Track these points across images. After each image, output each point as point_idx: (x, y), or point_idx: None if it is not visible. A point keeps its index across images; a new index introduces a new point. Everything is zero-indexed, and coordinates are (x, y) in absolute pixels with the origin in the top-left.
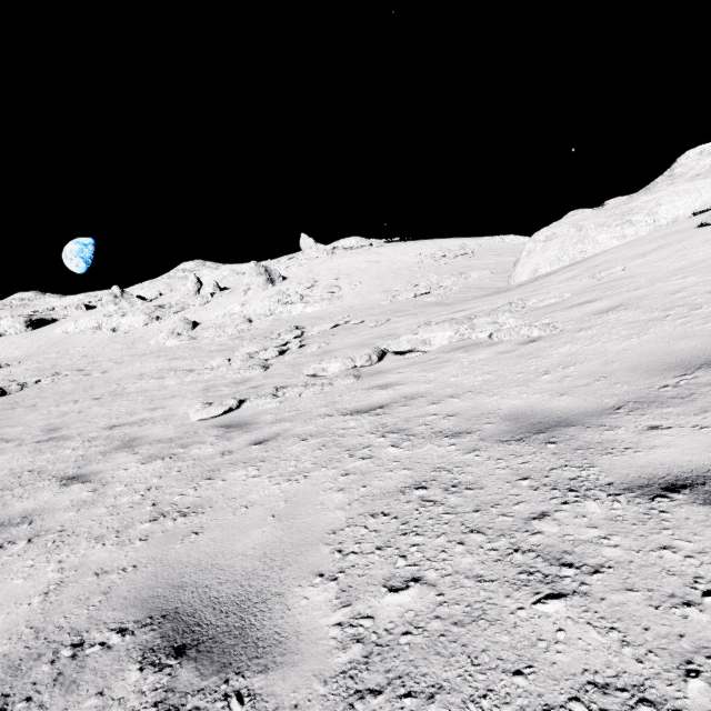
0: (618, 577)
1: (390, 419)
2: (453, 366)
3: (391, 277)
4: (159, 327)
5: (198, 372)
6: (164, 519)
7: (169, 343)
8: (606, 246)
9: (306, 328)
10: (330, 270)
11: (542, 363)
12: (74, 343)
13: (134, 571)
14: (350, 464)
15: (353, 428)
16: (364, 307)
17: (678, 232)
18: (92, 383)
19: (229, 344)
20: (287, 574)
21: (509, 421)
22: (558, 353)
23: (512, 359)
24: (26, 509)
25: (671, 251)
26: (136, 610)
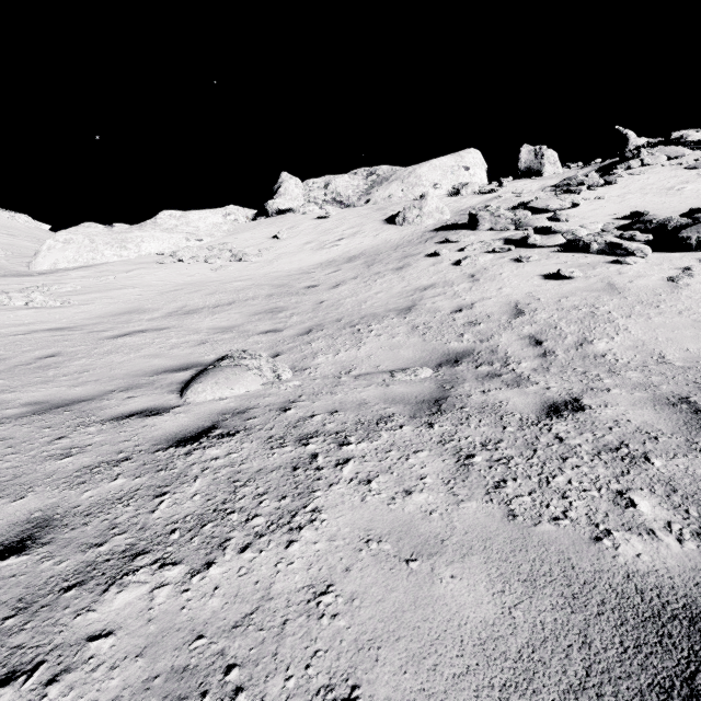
0: (79, 339)
1: None
2: (3, 318)
3: None
4: None
5: None
6: None
7: None
8: (110, 259)
9: None
10: None
11: (63, 316)
12: None
13: None
14: None
15: None
16: None
17: (147, 263)
18: None
19: None
20: None
21: (49, 330)
22: (71, 313)
23: (46, 315)
24: None
25: (139, 273)
26: None
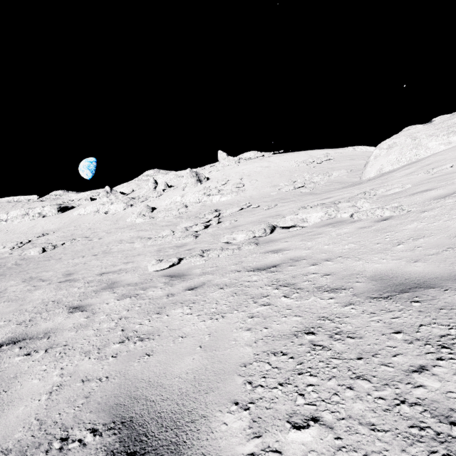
0: None
1: (281, 275)
2: (325, 237)
3: (277, 176)
4: (132, 210)
5: (154, 239)
6: (128, 342)
7: (138, 221)
8: (435, 150)
9: (221, 211)
10: (237, 173)
11: (395, 236)
12: (84, 221)
13: (106, 381)
14: (254, 309)
15: (255, 281)
16: (260, 196)
17: None
18: (93, 245)
19: (173, 221)
20: (210, 399)
21: (375, 281)
22: (407, 229)
23: (370, 232)
24: (47, 328)
25: None
26: (104, 414)
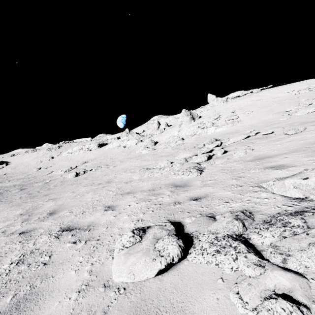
0: None
1: None
2: None
3: (276, 105)
4: (141, 144)
5: (151, 171)
6: None
7: (143, 152)
8: None
9: (223, 139)
10: (227, 109)
11: None
12: (110, 153)
13: None
14: None
15: None
16: (264, 123)
17: None
18: (107, 172)
19: (171, 152)
20: None
21: None
22: None
23: None
24: None
25: None
26: None
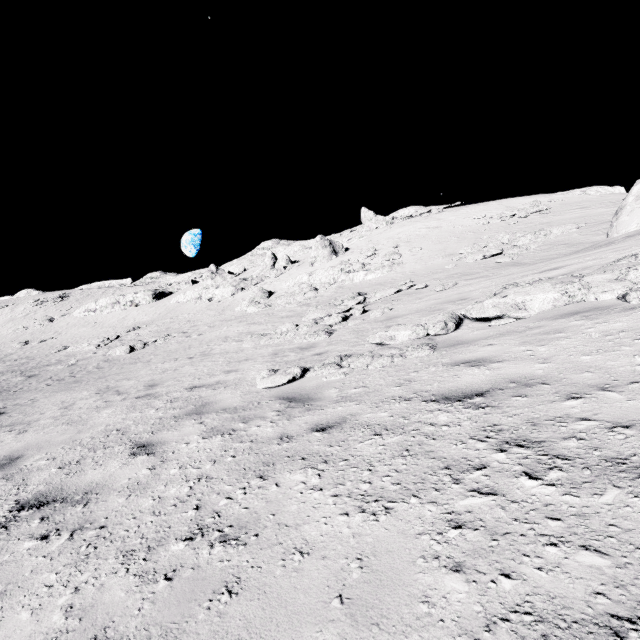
0: None
1: (503, 417)
2: (574, 337)
3: (454, 240)
4: (243, 296)
5: (269, 337)
6: (201, 540)
7: (249, 310)
8: None
9: (368, 294)
10: (389, 239)
11: None
12: (183, 311)
13: None
14: (459, 501)
15: (446, 425)
16: (427, 271)
17: None
18: (190, 344)
19: (297, 311)
20: None
21: None
22: None
23: None
24: (92, 481)
25: None
26: None
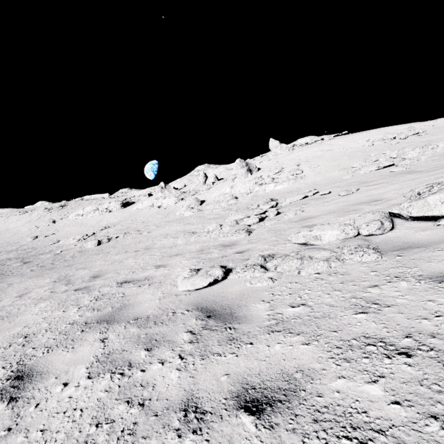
0: None
1: None
2: None
3: (345, 158)
4: (182, 204)
5: (198, 234)
6: None
7: (186, 214)
8: None
9: (279, 199)
10: (292, 160)
11: None
12: (140, 215)
13: None
14: None
15: None
16: (327, 181)
17: None
18: (140, 239)
19: (222, 214)
20: None
21: None
22: None
23: None
24: None
25: None
26: None
